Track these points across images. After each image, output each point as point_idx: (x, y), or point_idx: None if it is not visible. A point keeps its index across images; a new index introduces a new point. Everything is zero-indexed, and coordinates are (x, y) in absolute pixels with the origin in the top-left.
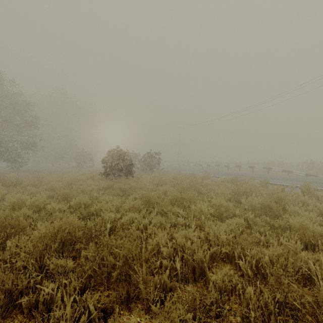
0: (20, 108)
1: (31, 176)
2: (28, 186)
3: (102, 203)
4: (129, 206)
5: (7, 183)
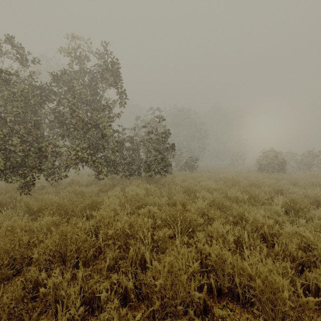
0: (198, 127)
1: (210, 169)
2: (216, 173)
3: (265, 179)
4: (281, 183)
5: (207, 171)
